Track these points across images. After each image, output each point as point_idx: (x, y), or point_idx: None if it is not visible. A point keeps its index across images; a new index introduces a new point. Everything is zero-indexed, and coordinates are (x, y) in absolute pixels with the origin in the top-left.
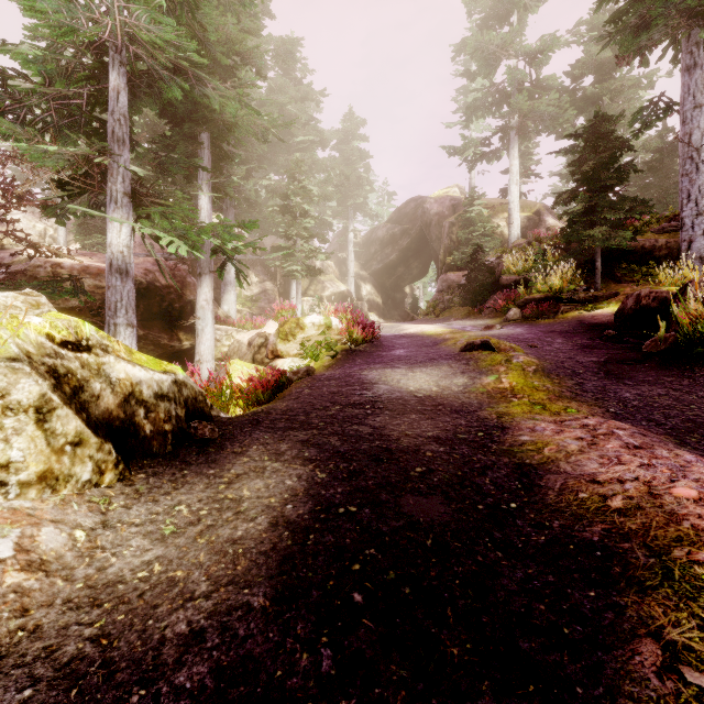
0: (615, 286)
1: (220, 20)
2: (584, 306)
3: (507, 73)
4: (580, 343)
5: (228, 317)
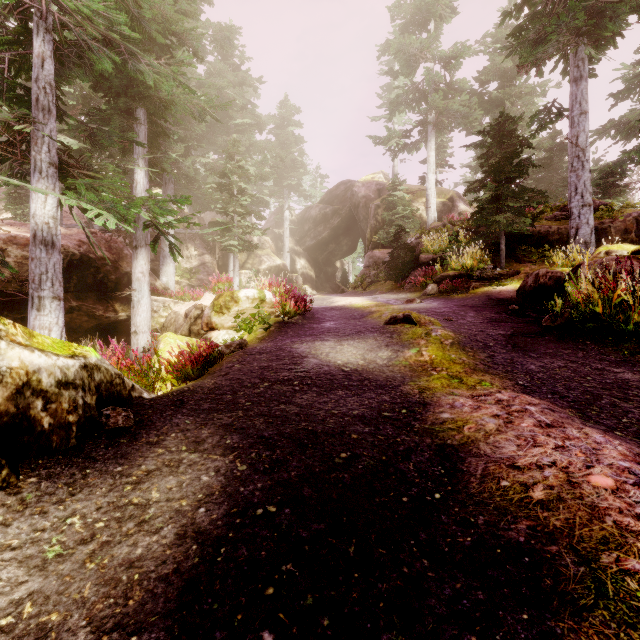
0: (516, 265)
1: None
2: (491, 283)
3: (425, 74)
4: (489, 317)
5: (166, 288)
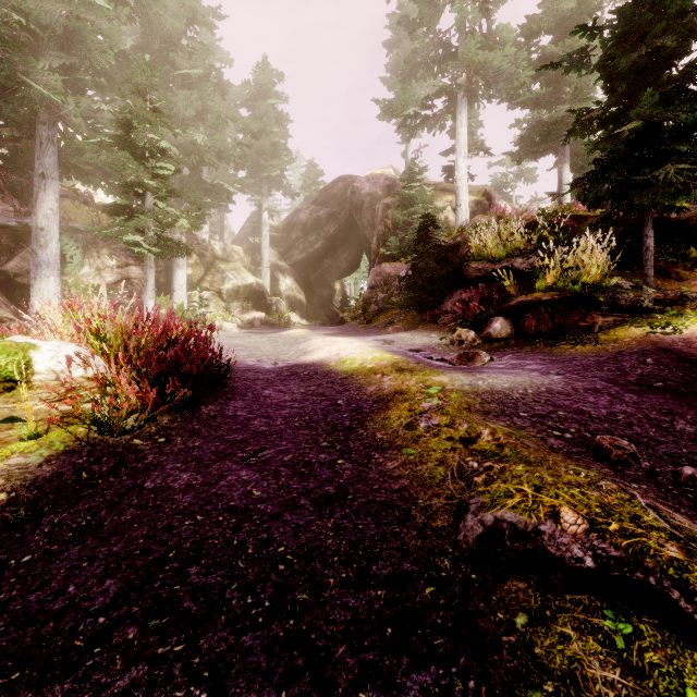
0: (665, 283)
1: None
2: (641, 318)
3: (456, 9)
4: None
5: (3, 320)
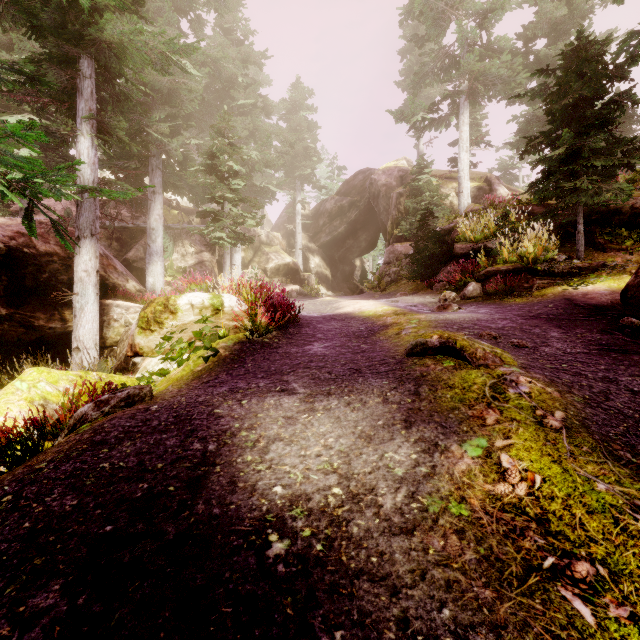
0: (599, 255)
1: None
2: (567, 280)
3: (457, 31)
4: (592, 340)
5: (142, 291)
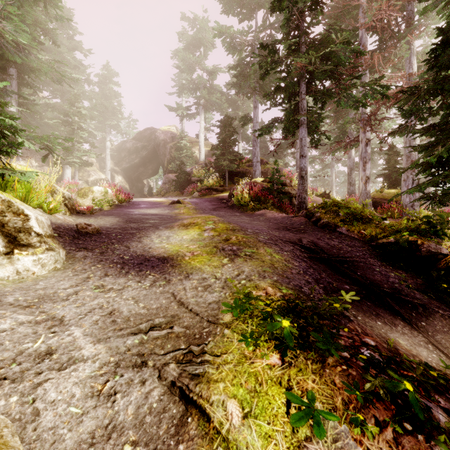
0: (233, 186)
1: (34, 14)
2: (221, 192)
3: (198, 77)
4: (213, 204)
5: None
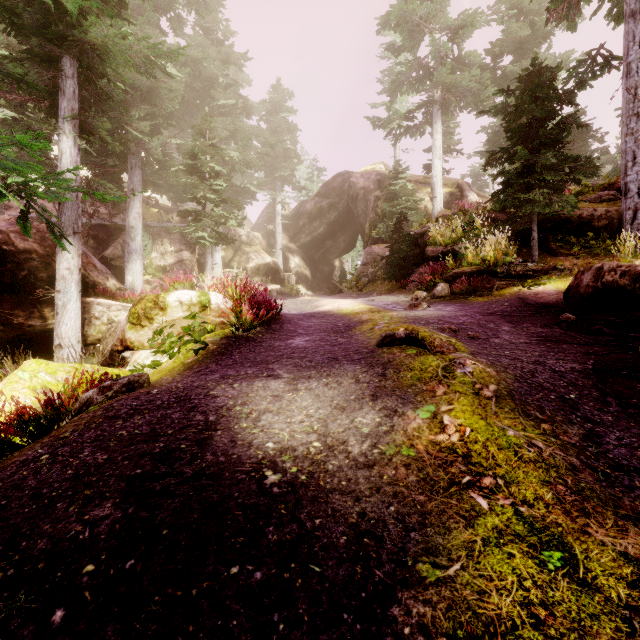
0: (551, 259)
1: None
2: (522, 281)
3: (431, 44)
4: (535, 332)
5: (122, 289)
